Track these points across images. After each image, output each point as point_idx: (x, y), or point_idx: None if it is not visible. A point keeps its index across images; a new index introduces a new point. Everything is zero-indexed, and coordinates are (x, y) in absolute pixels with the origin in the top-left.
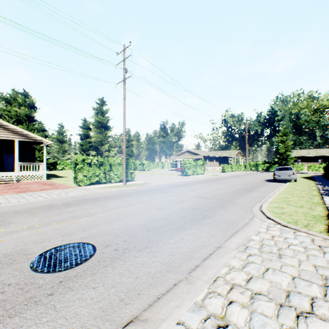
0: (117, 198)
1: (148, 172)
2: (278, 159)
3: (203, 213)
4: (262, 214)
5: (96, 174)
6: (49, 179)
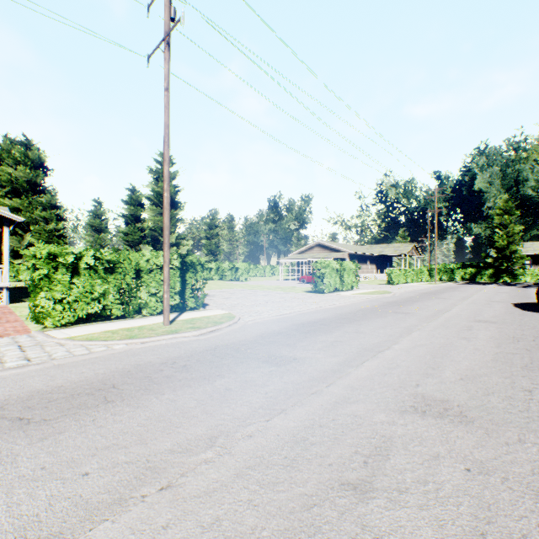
0: (70, 417)
1: (244, 285)
2: (494, 258)
3: None
4: None
5: (93, 295)
6: (20, 302)
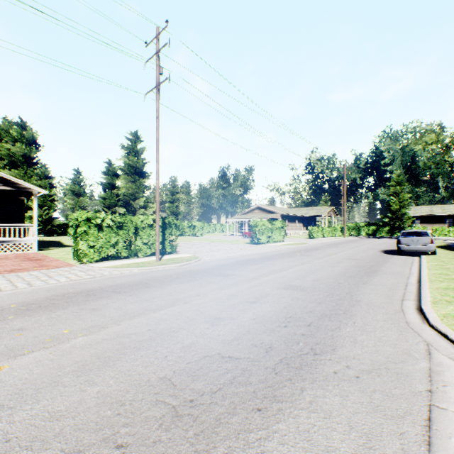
0: (136, 291)
1: (200, 239)
2: (390, 219)
3: (309, 335)
4: (443, 338)
5: (111, 243)
6: (43, 250)
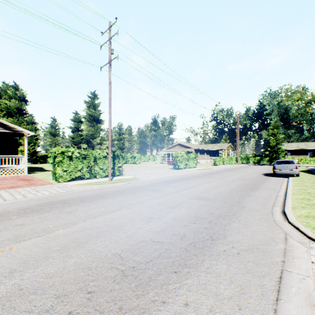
0: (96, 200)
1: (139, 166)
2: (269, 152)
3: (209, 228)
4: (296, 230)
5: (78, 168)
6: (31, 173)
